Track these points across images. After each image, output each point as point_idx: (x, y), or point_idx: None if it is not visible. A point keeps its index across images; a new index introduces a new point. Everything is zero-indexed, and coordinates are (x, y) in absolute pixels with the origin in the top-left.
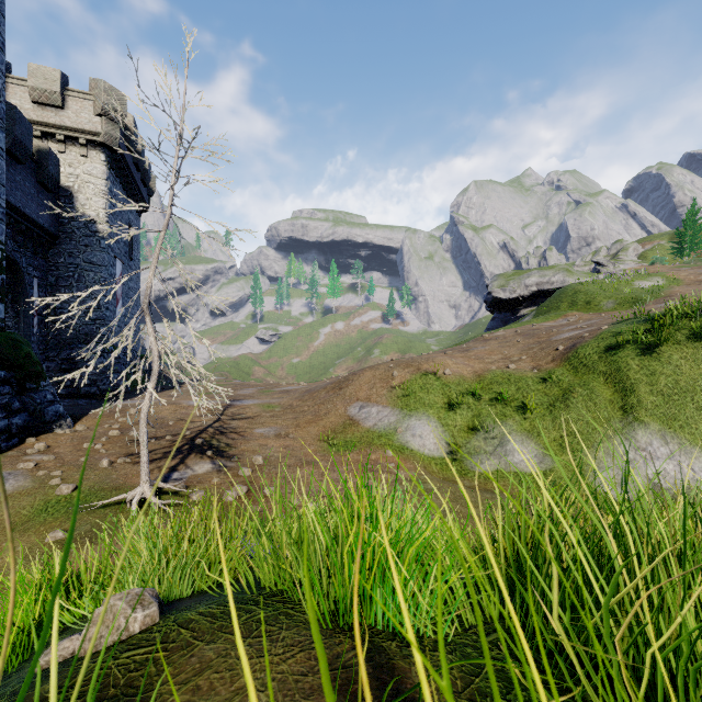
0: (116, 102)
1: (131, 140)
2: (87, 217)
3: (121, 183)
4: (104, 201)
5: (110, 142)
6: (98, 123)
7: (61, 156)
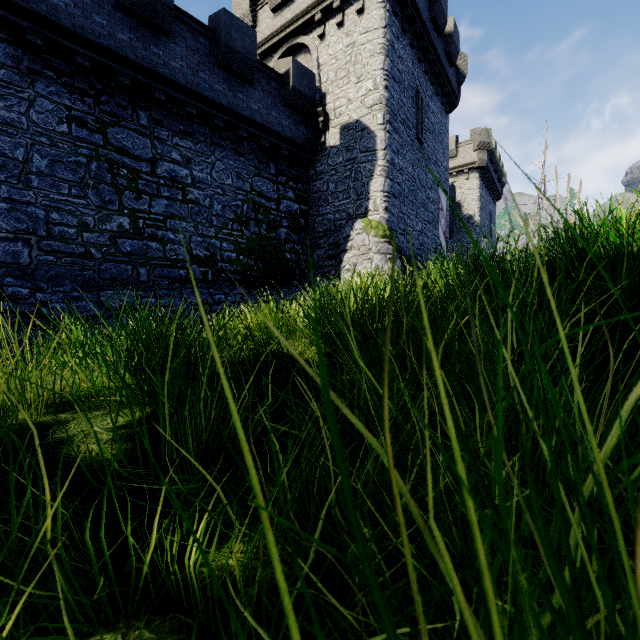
0: (485, 137)
1: (492, 156)
2: (468, 216)
3: (485, 187)
4: (477, 202)
5: (481, 164)
6: (474, 156)
7: (454, 184)
